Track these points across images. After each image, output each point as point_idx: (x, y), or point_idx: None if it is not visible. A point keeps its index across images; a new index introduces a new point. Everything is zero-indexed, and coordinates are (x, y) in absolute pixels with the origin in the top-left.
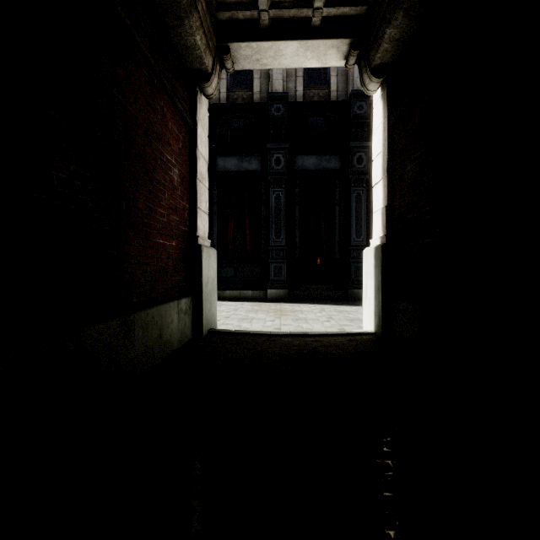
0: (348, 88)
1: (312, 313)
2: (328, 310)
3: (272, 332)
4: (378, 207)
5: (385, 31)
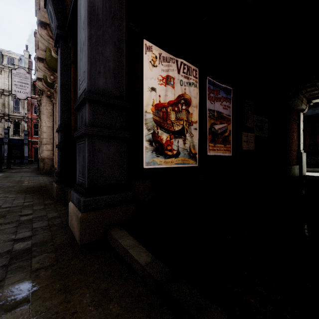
0: None
1: None
2: None
3: None
4: None
5: None
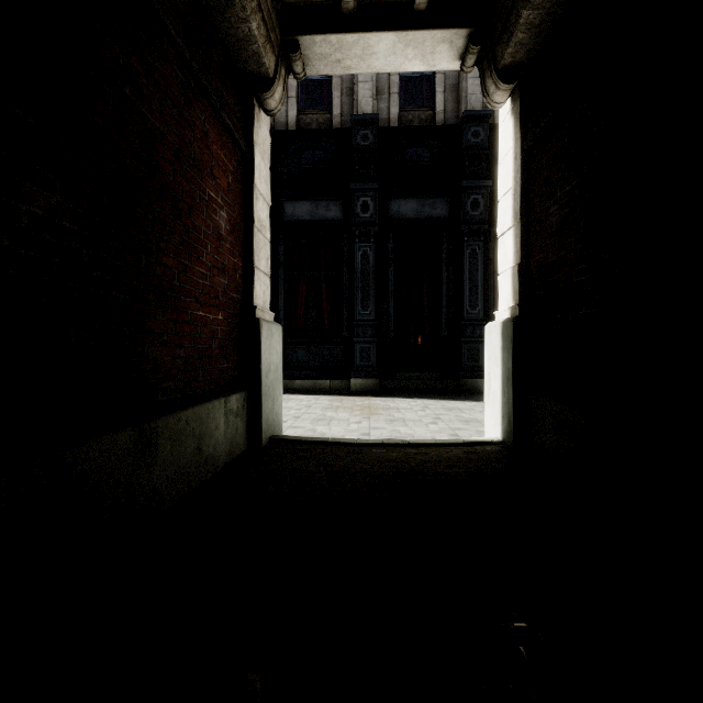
0: (459, 108)
1: (412, 411)
2: (434, 406)
3: (358, 439)
4: (506, 266)
5: (520, 14)
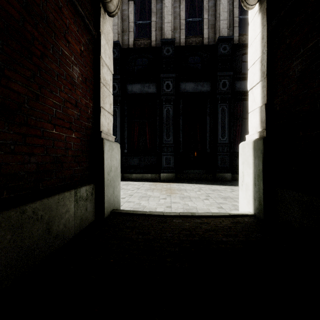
0: (215, 36)
1: (193, 191)
2: (204, 188)
3: (164, 212)
4: (255, 107)
5: None
